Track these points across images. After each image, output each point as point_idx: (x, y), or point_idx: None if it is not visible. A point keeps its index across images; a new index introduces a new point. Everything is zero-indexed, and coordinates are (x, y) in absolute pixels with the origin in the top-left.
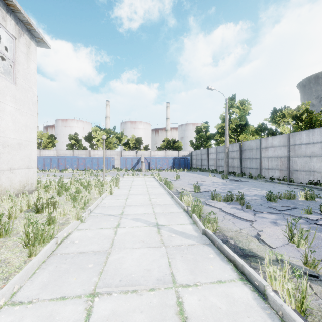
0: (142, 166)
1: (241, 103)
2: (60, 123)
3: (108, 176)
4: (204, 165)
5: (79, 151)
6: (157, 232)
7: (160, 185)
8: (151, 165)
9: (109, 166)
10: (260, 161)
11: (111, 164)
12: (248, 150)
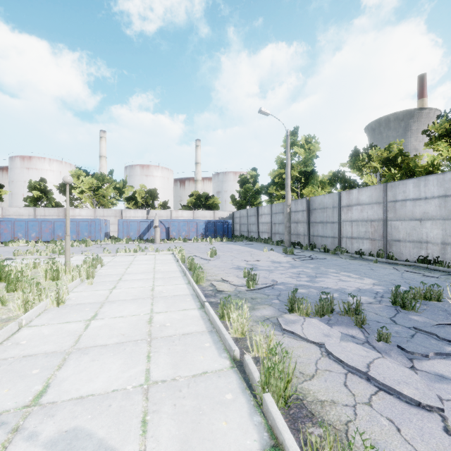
0: (155, 234)
1: (306, 141)
2: (17, 163)
3: (86, 254)
4: (252, 232)
5: (46, 209)
6: None
7: (181, 273)
8: (170, 233)
9: (98, 234)
10: (339, 227)
11: (102, 231)
12: (320, 210)
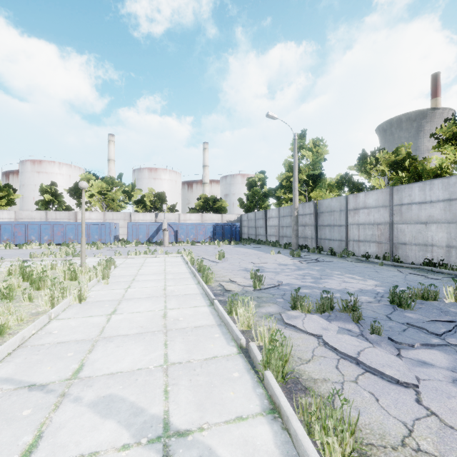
0: (163, 237)
1: (314, 144)
2: (28, 167)
3: (99, 257)
4: (260, 235)
5: (57, 213)
6: None
7: (191, 274)
8: (179, 236)
9: (108, 237)
10: (346, 230)
11: (112, 234)
12: (327, 213)
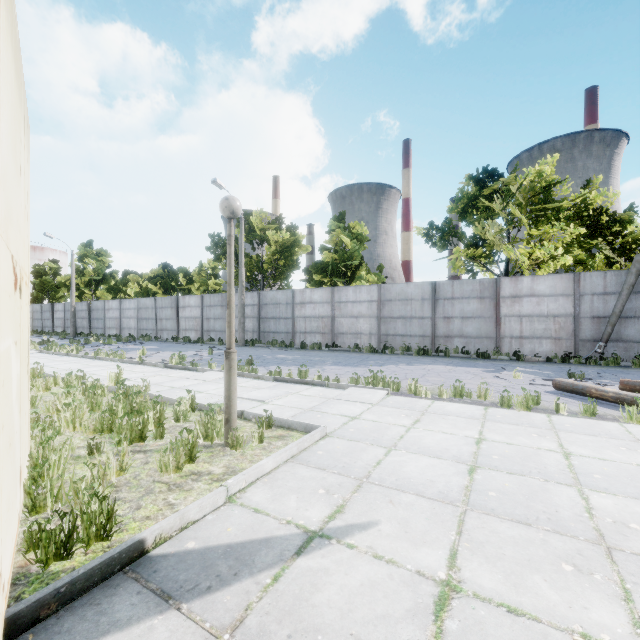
0: None
1: (100, 253)
2: None
3: None
4: (47, 327)
5: None
6: None
7: None
8: None
9: None
10: (105, 321)
11: None
12: (96, 310)
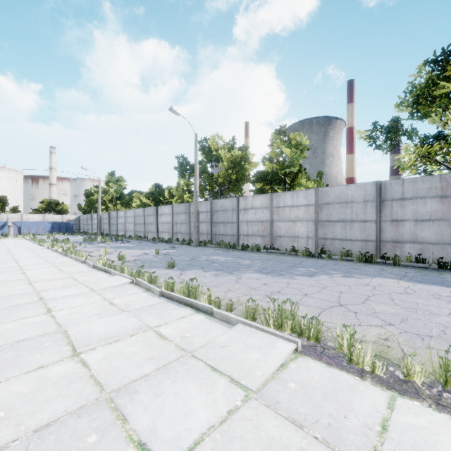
0: (9, 231)
1: (119, 179)
2: None
3: None
4: (90, 229)
5: None
6: (23, 246)
7: (30, 241)
8: (22, 230)
9: None
10: (117, 226)
11: None
12: (113, 218)
